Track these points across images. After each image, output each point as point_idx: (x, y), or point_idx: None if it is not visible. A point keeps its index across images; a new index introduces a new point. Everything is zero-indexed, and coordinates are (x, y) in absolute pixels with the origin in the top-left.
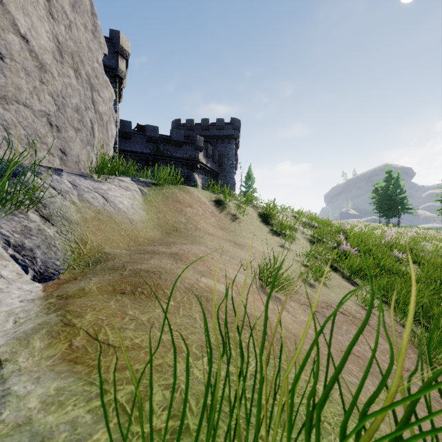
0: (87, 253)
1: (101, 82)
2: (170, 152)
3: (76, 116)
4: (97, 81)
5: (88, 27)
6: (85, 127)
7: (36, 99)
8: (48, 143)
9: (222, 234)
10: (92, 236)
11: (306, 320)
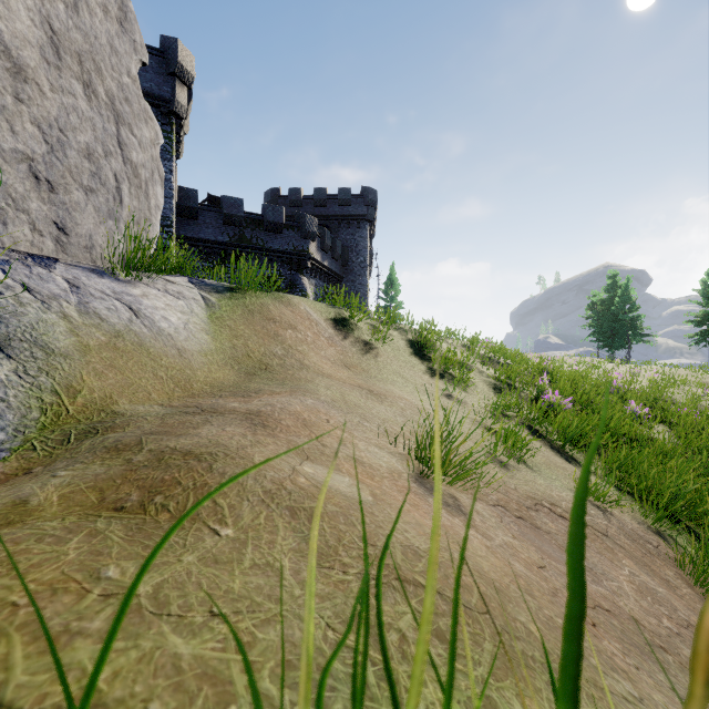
0: (75, 414)
1: (137, 111)
2: (262, 241)
3: (86, 165)
4: (127, 107)
5: (110, 12)
6: (104, 186)
7: (7, 128)
8: (31, 210)
9: (346, 375)
10: (94, 380)
11: (507, 540)
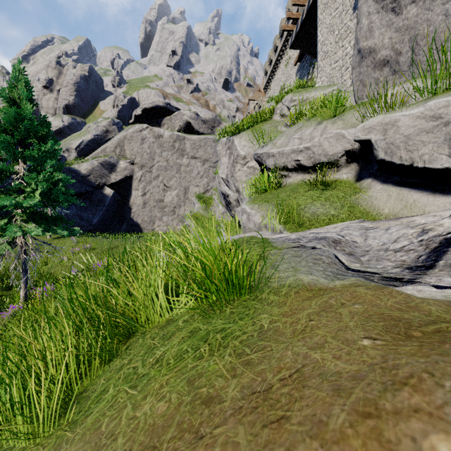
0: None
1: None
2: None
3: None
4: None
5: None
6: None
7: None
8: None
9: None
10: None
11: None
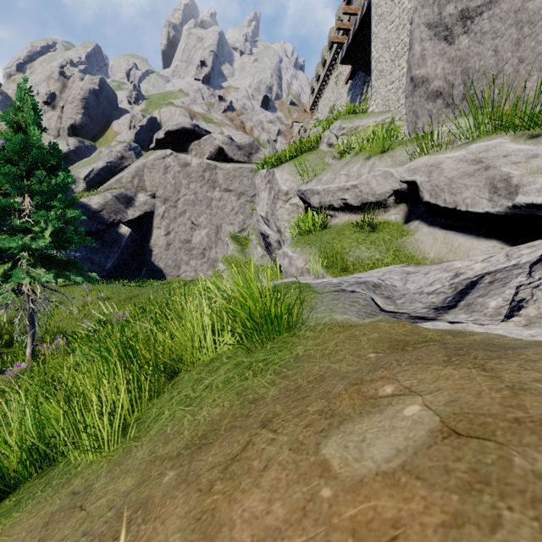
0: None
1: None
2: None
3: None
4: None
5: None
6: None
7: None
8: None
9: None
10: None
11: None
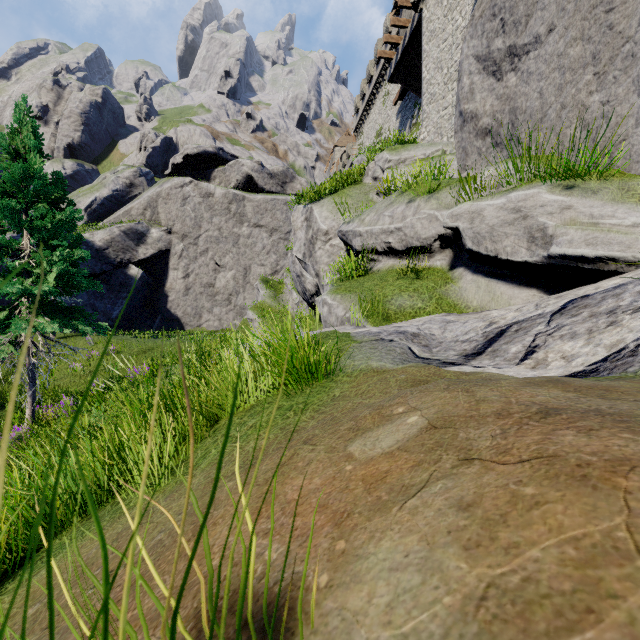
0: None
1: None
2: None
3: None
4: None
5: None
6: None
7: None
8: None
9: None
10: None
11: None
